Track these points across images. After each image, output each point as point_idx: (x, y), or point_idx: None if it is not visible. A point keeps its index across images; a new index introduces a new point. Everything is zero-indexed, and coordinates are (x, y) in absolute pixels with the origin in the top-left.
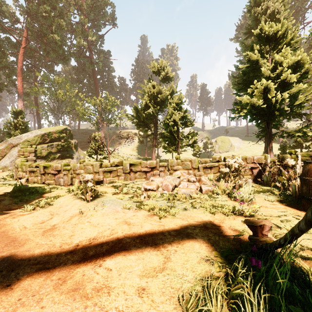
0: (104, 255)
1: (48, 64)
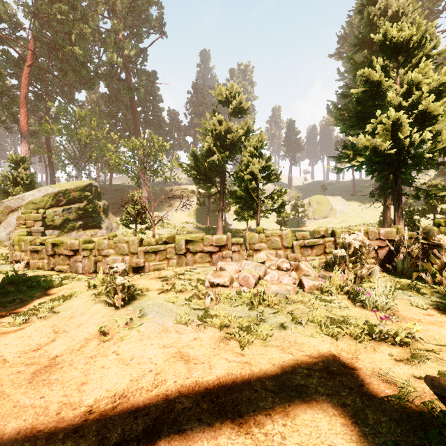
0: (139, 445)
1: (65, 90)
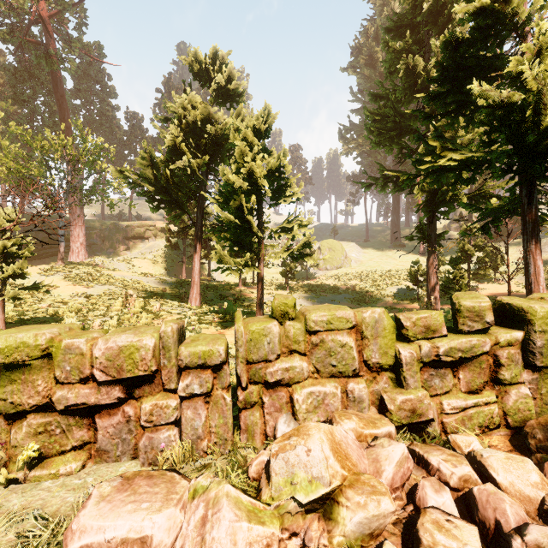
0: None
1: None
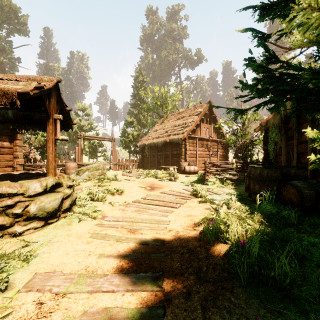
0: None
1: None
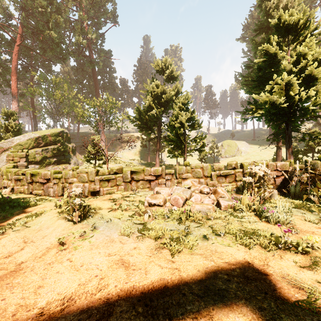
0: None
1: (45, 63)
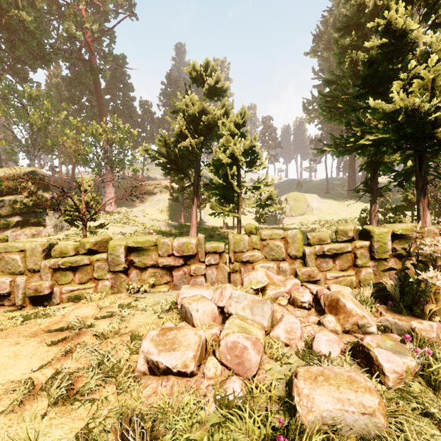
0: None
1: (15, 67)
